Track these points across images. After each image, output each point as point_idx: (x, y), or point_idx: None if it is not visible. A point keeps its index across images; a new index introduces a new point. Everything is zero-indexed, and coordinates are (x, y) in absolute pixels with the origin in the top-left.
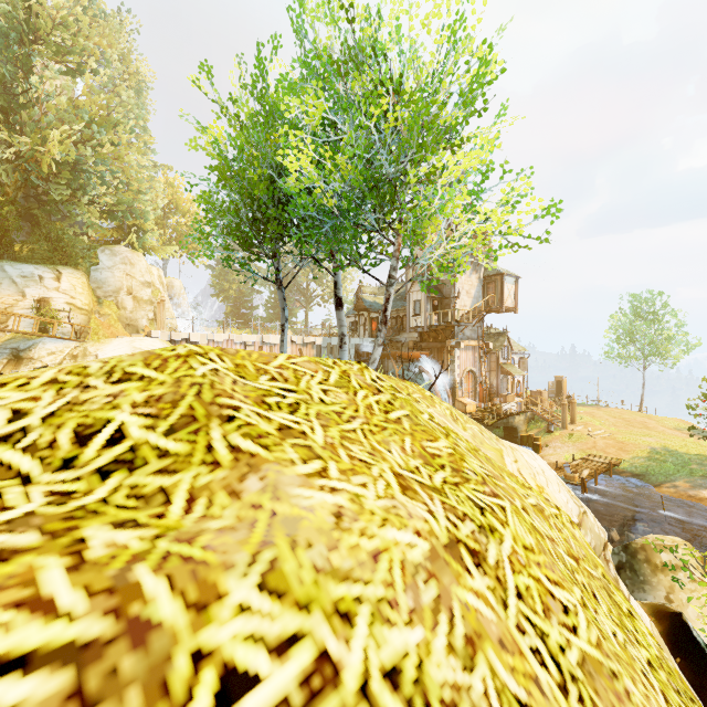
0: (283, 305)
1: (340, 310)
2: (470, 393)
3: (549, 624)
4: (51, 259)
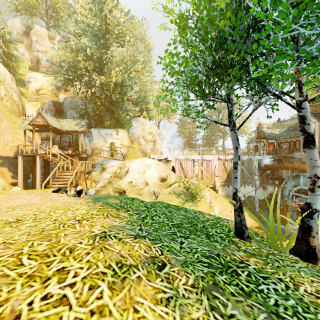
0: (235, 144)
1: (312, 149)
2: None
3: None
4: (116, 126)
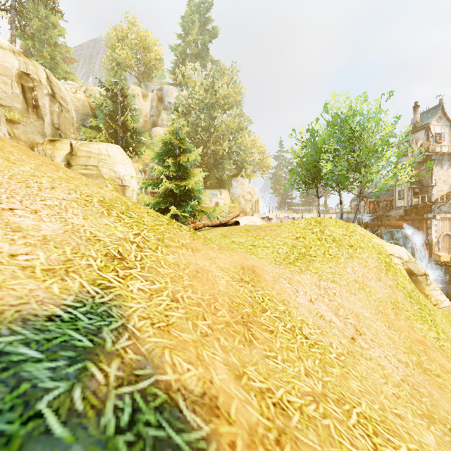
0: (319, 204)
1: (341, 205)
2: (446, 250)
3: (356, 243)
4: (216, 186)
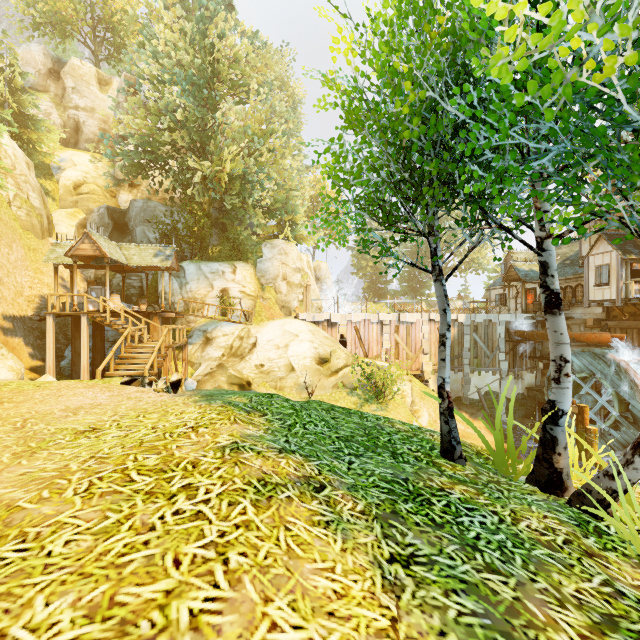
0: (443, 305)
1: (556, 315)
2: None
3: None
4: (231, 256)
